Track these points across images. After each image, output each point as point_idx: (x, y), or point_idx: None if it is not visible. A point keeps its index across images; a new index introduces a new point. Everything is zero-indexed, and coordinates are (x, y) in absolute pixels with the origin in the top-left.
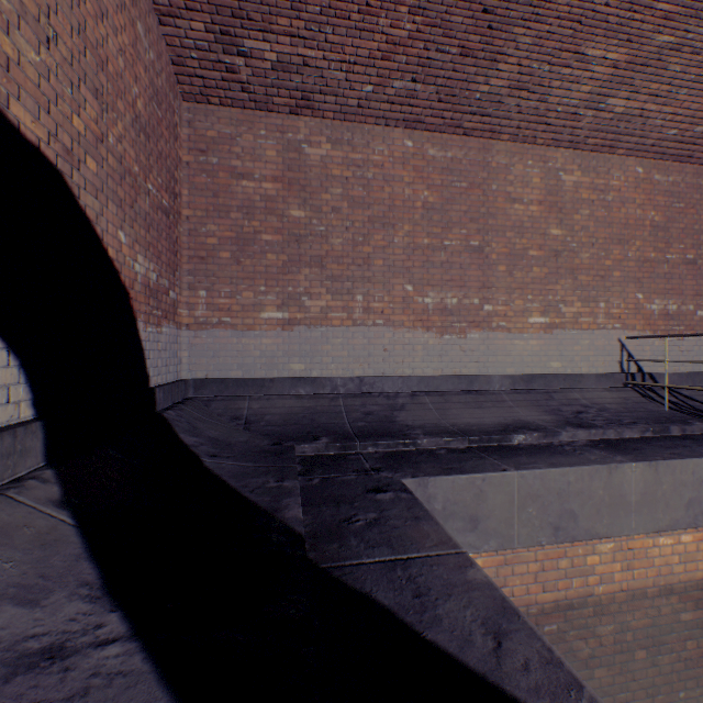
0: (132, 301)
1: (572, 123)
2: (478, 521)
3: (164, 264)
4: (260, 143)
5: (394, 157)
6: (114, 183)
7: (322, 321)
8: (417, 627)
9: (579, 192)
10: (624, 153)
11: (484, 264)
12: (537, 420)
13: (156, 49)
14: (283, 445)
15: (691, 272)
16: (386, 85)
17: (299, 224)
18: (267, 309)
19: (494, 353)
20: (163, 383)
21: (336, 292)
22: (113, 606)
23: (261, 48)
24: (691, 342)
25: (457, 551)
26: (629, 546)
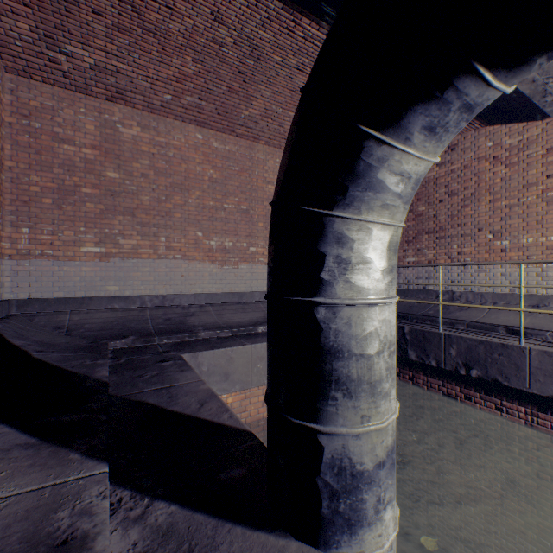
0: None
1: None
2: (229, 375)
3: None
4: (81, 118)
5: (189, 144)
6: None
7: (134, 255)
8: (166, 407)
9: None
10: None
11: (250, 221)
12: None
13: None
14: (99, 342)
15: None
16: (181, 97)
17: (114, 183)
18: (87, 244)
19: (257, 278)
20: None
21: (145, 234)
22: None
23: (82, 54)
24: None
25: (199, 380)
26: None
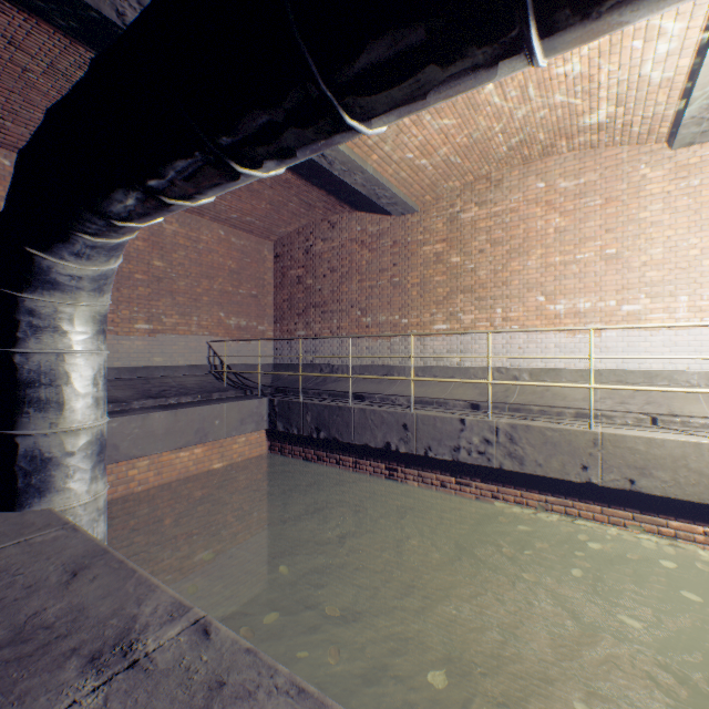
0: None
1: None
2: None
3: None
4: None
5: None
6: None
7: None
8: None
9: (179, 239)
10: (211, 219)
11: None
12: (126, 397)
13: None
14: None
15: (256, 303)
16: None
17: None
18: None
19: None
20: None
21: None
22: None
23: None
24: (256, 345)
25: None
26: (162, 460)
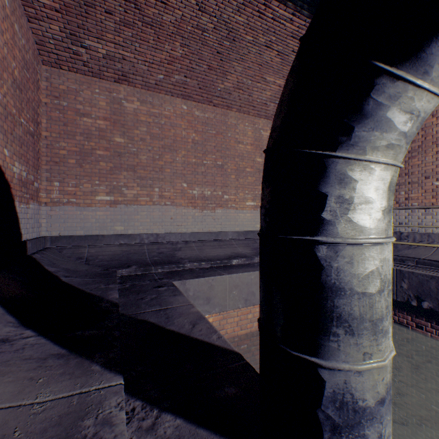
0: (12, 189)
1: (265, 108)
2: (210, 299)
3: (31, 166)
4: (96, 96)
5: (177, 114)
6: (2, 121)
7: (134, 202)
8: (164, 326)
9: None
10: None
11: (224, 174)
12: (247, 253)
13: (26, 37)
14: (110, 270)
15: None
16: (170, 76)
17: (120, 146)
18: (100, 194)
19: (229, 220)
20: (30, 239)
21: (143, 186)
22: (27, 328)
23: (97, 46)
24: None
25: (189, 304)
26: None
